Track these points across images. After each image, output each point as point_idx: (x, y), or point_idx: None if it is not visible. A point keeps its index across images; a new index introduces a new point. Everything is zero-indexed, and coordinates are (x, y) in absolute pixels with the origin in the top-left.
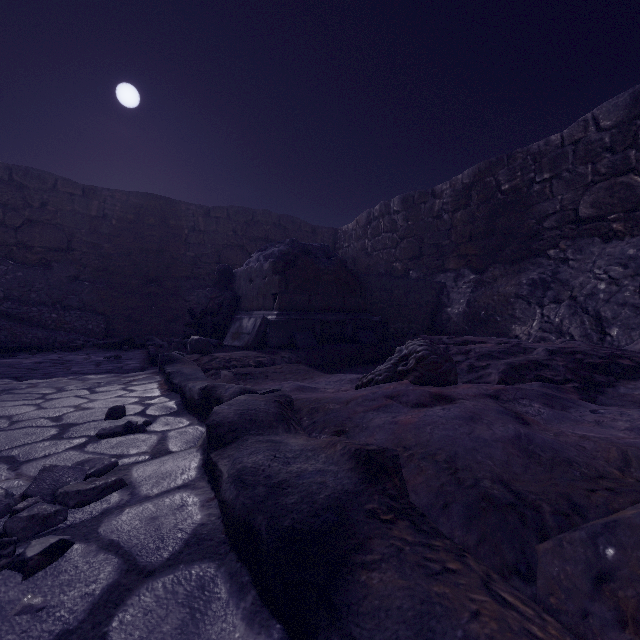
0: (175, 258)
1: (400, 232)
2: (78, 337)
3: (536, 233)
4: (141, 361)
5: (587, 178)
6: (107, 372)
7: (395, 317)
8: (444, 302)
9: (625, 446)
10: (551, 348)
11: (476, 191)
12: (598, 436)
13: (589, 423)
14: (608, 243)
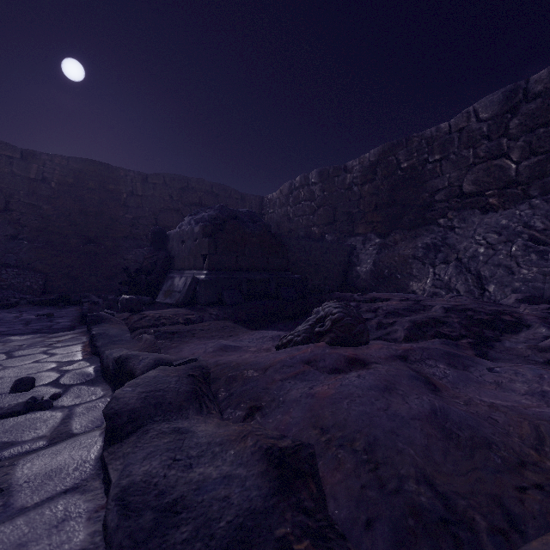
0: (114, 220)
1: (317, 201)
2: (13, 294)
3: (429, 205)
4: (73, 319)
5: (469, 160)
6: (34, 332)
7: (313, 275)
8: (354, 262)
9: (535, 419)
10: (447, 306)
11: (380, 168)
12: (505, 404)
13: (490, 385)
14: (486, 214)
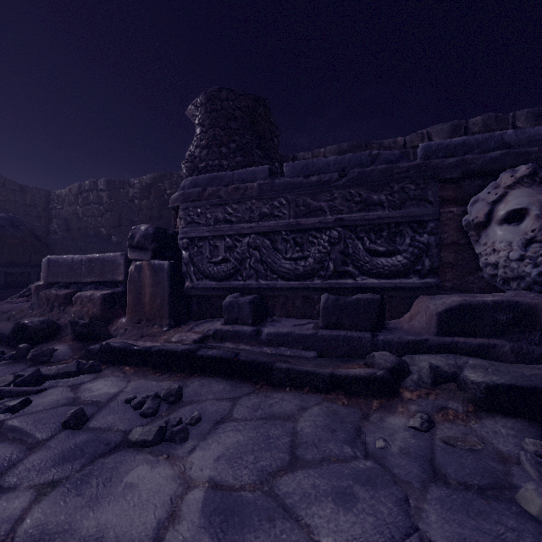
0: None
1: (105, 206)
2: None
3: None
4: None
5: None
6: None
7: None
8: None
9: None
10: None
11: (153, 190)
12: None
13: None
14: None
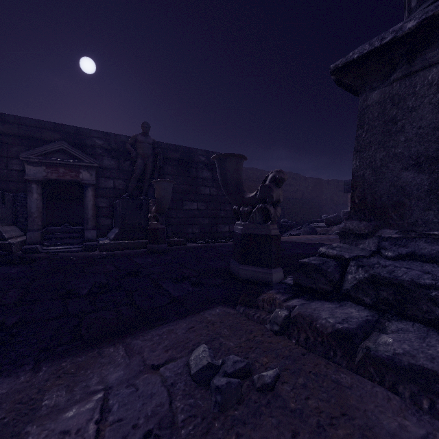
0: (322, 199)
1: None
2: None
3: None
4: None
5: None
6: None
7: None
8: None
9: None
10: None
11: None
12: None
13: None
14: None
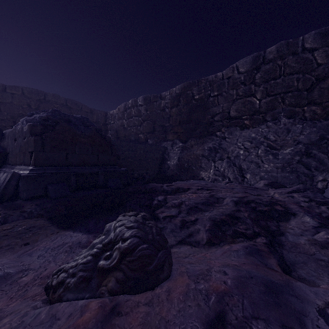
0: None
1: (143, 117)
2: None
3: (211, 123)
4: None
5: (234, 96)
6: None
7: (138, 167)
8: (166, 158)
9: None
10: (235, 199)
11: (182, 98)
12: None
13: None
14: (243, 130)
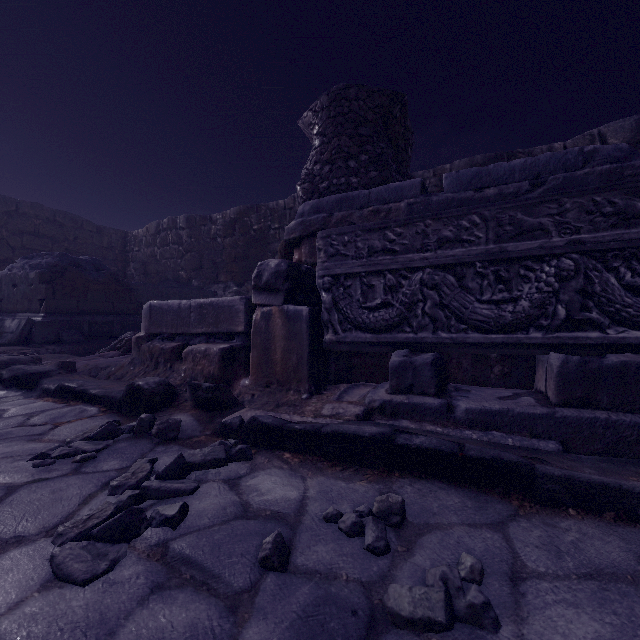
0: None
1: (185, 246)
2: None
3: None
4: None
5: None
6: None
7: None
8: None
9: None
10: None
11: (238, 226)
12: None
13: None
14: None
